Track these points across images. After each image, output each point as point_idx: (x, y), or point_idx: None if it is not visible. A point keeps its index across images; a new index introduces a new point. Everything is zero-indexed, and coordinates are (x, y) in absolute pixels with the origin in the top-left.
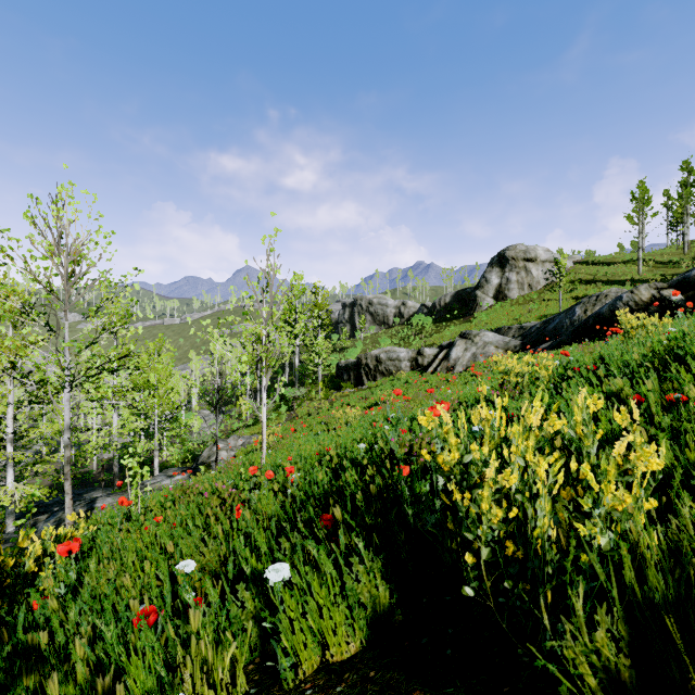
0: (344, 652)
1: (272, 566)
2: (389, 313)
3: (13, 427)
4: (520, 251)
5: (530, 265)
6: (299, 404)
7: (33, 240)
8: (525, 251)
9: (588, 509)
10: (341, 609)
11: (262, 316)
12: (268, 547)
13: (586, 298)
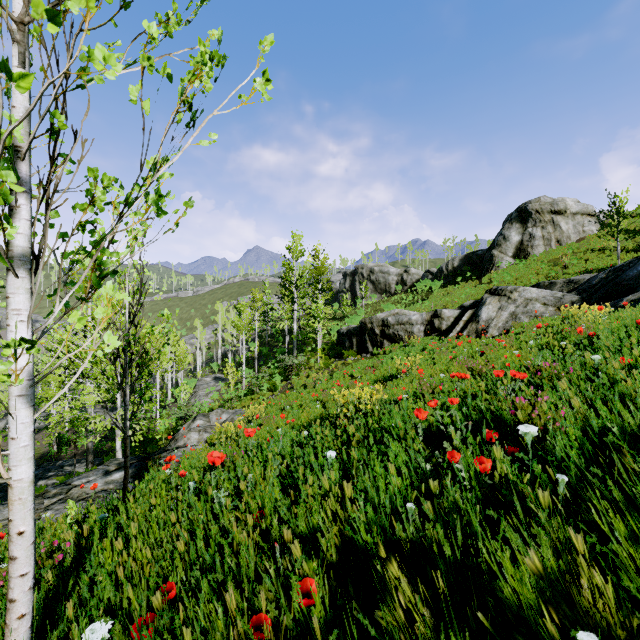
0: None
1: None
2: (391, 281)
3: None
4: (546, 203)
5: (558, 218)
6: (296, 373)
7: None
8: (551, 202)
9: None
10: None
11: None
12: None
13: None
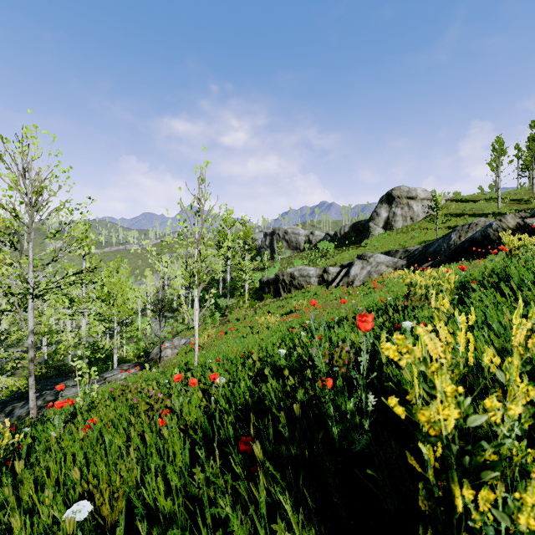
0: None
1: None
2: (300, 240)
3: None
4: (404, 191)
5: (412, 202)
6: (230, 311)
7: None
8: (407, 191)
9: None
10: None
11: (194, 236)
12: (185, 468)
13: (460, 226)
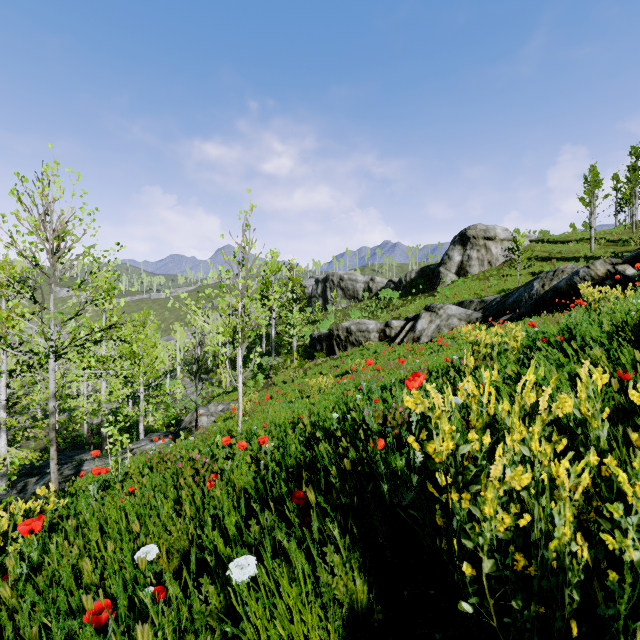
0: None
1: (236, 561)
2: (358, 288)
3: (6, 394)
4: (481, 230)
5: (490, 243)
6: (275, 372)
7: (18, 216)
8: (485, 230)
9: (616, 512)
10: (314, 609)
11: (238, 289)
12: (239, 524)
13: (544, 273)
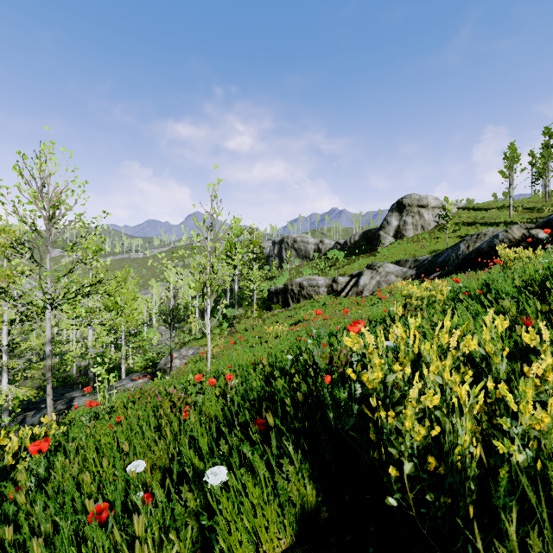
0: (276, 547)
1: (211, 470)
2: (309, 249)
3: (7, 340)
4: (415, 199)
5: (423, 210)
6: (238, 322)
7: (20, 188)
8: (418, 199)
9: (506, 425)
10: (273, 508)
11: (207, 250)
12: (210, 446)
13: (469, 236)
